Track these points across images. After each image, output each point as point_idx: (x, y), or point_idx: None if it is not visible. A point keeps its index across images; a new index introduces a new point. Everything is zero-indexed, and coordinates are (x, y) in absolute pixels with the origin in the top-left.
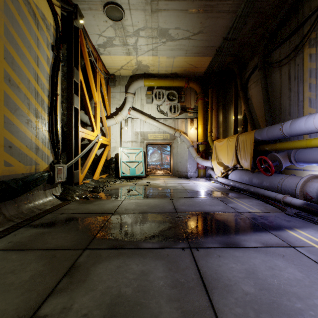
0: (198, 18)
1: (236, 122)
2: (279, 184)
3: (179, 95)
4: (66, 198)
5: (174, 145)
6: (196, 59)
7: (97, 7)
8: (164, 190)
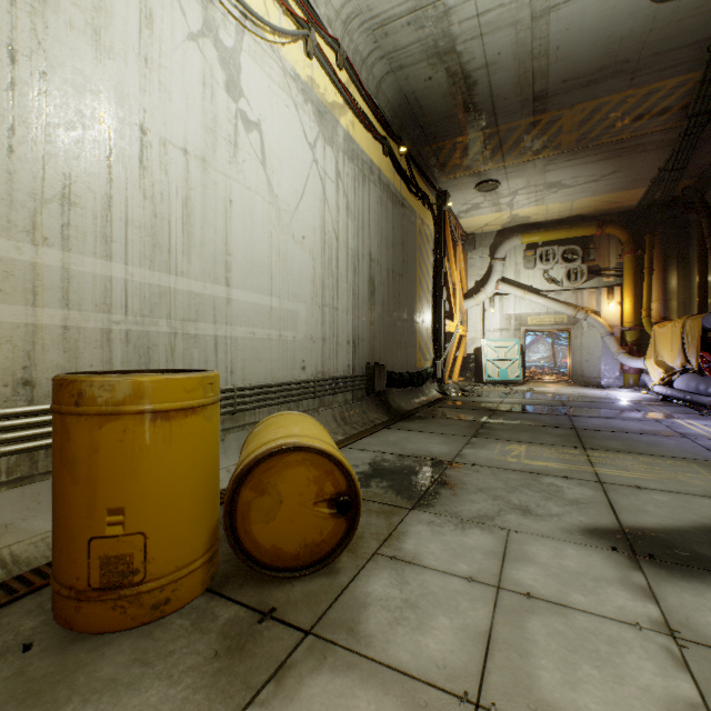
0: (607, 164)
1: (703, 291)
2: None
3: (584, 250)
4: (446, 393)
5: (576, 333)
6: (614, 195)
7: (468, 187)
8: (553, 395)
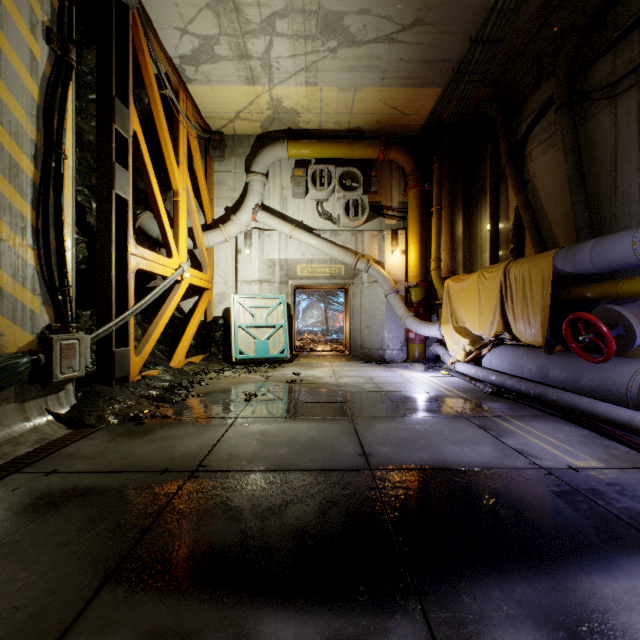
0: None
1: (496, 238)
2: (632, 386)
3: (365, 177)
4: (84, 419)
5: (355, 290)
6: (404, 95)
7: None
8: (333, 395)
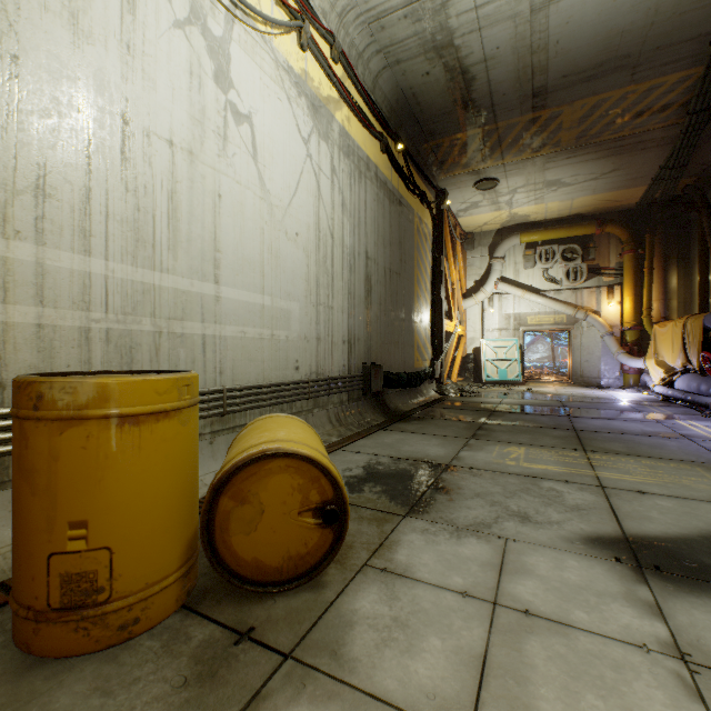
0: (607, 161)
1: (704, 290)
2: None
3: (583, 249)
4: (444, 393)
5: (575, 333)
6: (614, 194)
7: (467, 185)
8: (552, 396)
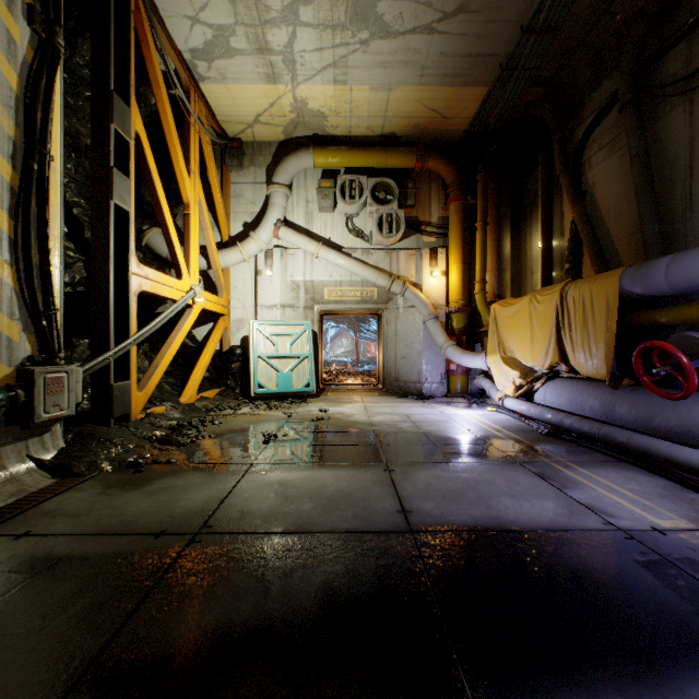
0: None
1: (549, 257)
2: None
3: (401, 189)
4: (72, 467)
5: (389, 316)
6: (445, 95)
7: None
8: (365, 436)
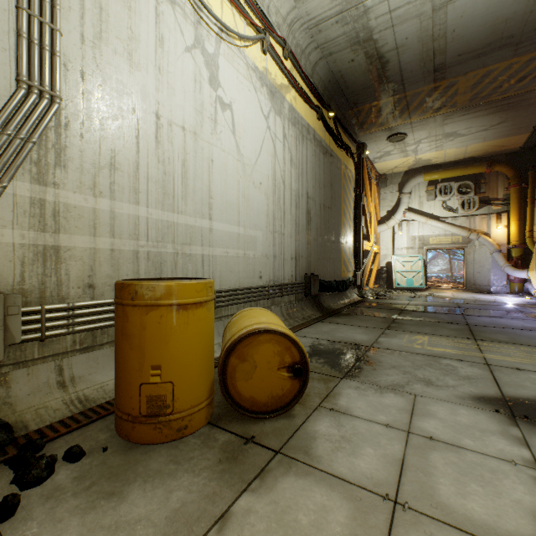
0: (495, 116)
1: None
2: None
3: (476, 184)
4: (364, 296)
5: (469, 250)
6: (501, 141)
7: (381, 139)
8: (450, 299)
